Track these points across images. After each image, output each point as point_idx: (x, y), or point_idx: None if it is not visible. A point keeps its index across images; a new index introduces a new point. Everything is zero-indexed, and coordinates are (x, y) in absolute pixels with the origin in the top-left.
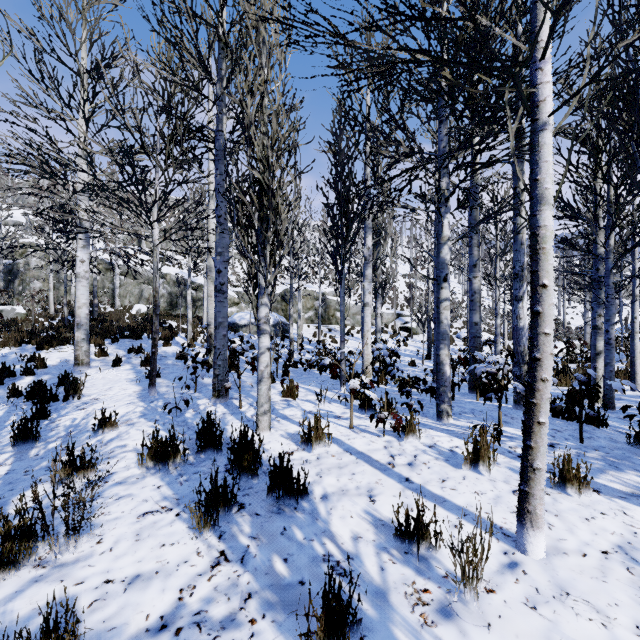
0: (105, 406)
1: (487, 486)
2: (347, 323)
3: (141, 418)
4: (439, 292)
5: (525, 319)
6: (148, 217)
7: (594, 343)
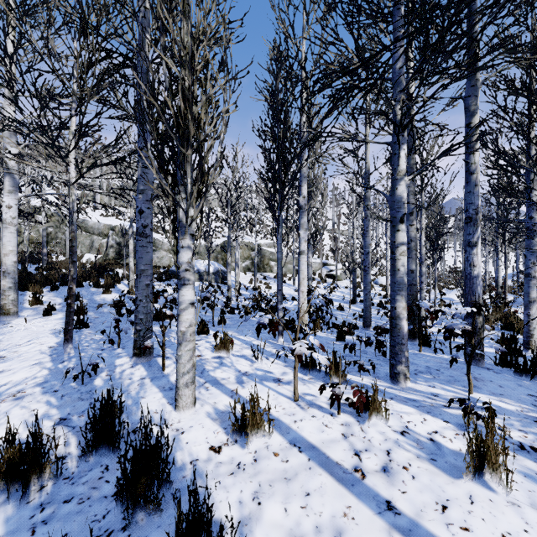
0: (5, 368)
1: (514, 519)
2: None
3: (37, 387)
4: (395, 235)
5: (479, 266)
6: (57, 148)
7: (527, 291)
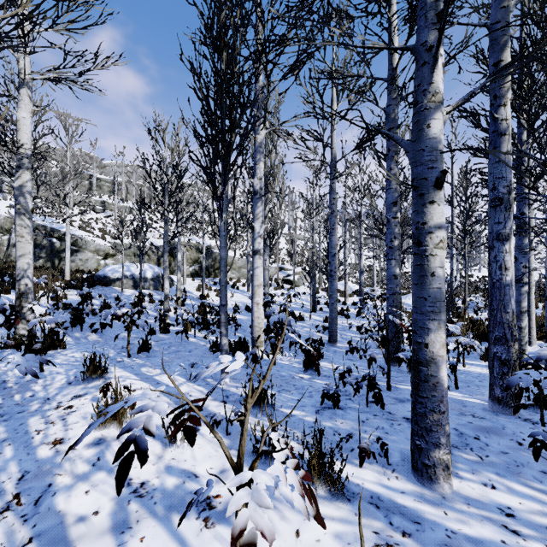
0: None
1: None
2: (233, 276)
3: None
4: (425, 211)
5: (513, 270)
6: None
7: (518, 299)
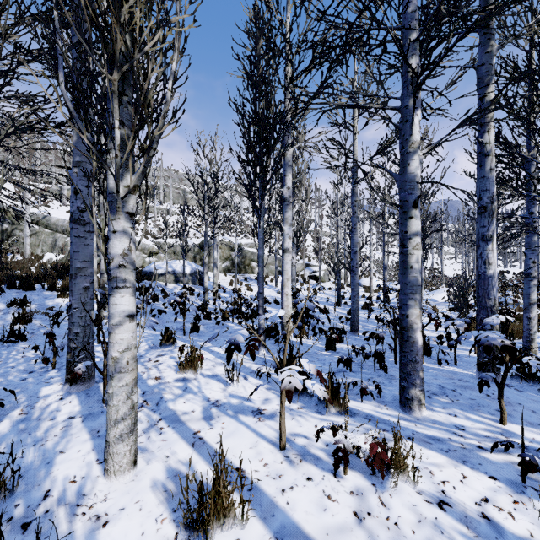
0: None
1: None
2: None
3: None
4: (406, 223)
5: (495, 264)
6: None
7: (528, 292)
